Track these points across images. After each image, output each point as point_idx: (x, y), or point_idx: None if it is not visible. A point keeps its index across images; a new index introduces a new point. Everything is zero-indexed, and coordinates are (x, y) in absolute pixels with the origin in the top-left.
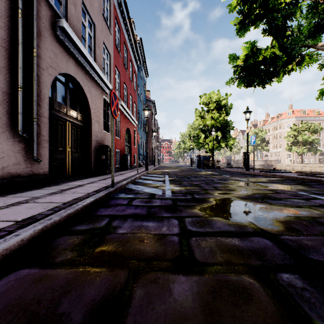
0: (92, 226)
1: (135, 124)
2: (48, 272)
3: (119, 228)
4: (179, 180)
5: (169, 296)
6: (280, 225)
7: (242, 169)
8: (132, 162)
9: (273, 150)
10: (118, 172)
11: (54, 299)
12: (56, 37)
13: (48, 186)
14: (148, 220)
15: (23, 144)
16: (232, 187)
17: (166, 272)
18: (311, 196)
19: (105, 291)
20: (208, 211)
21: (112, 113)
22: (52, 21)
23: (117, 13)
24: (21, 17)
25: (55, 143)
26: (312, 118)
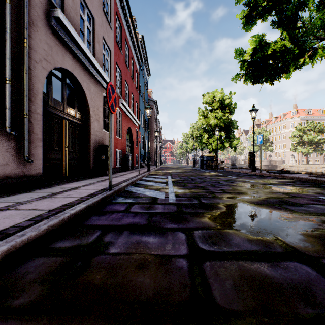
0: (78, 242)
1: (137, 123)
2: None
3: (111, 245)
4: (183, 182)
5: None
6: (315, 242)
7: (247, 170)
8: (134, 163)
9: (277, 150)
10: (119, 173)
11: None
12: (51, 28)
13: (40, 188)
14: (148, 234)
15: (13, 142)
16: (242, 190)
17: None
18: None
19: None
20: (220, 221)
21: (109, 107)
22: (46, 11)
23: (118, 8)
24: (9, 3)
25: (50, 142)
26: (317, 118)
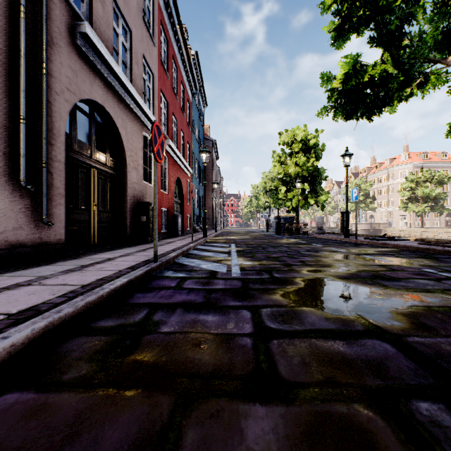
0: (123, 321)
1: (188, 172)
2: (49, 398)
3: (163, 324)
4: (251, 252)
5: (240, 443)
6: (404, 320)
7: (339, 235)
8: (185, 226)
9: (382, 209)
10: (165, 240)
11: (53, 448)
12: (76, 48)
13: (63, 259)
14: (206, 312)
15: (27, 199)
16: (327, 262)
17: (234, 398)
18: (442, 274)
19: (137, 433)
20: (294, 298)
21: (154, 154)
22: (70, 25)
23: (163, 16)
24: (23, 18)
25: (74, 199)
26: (436, 164)
